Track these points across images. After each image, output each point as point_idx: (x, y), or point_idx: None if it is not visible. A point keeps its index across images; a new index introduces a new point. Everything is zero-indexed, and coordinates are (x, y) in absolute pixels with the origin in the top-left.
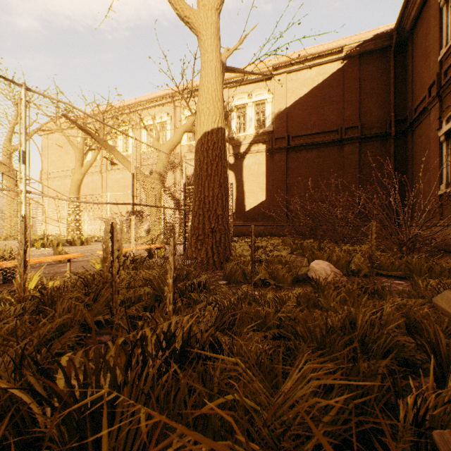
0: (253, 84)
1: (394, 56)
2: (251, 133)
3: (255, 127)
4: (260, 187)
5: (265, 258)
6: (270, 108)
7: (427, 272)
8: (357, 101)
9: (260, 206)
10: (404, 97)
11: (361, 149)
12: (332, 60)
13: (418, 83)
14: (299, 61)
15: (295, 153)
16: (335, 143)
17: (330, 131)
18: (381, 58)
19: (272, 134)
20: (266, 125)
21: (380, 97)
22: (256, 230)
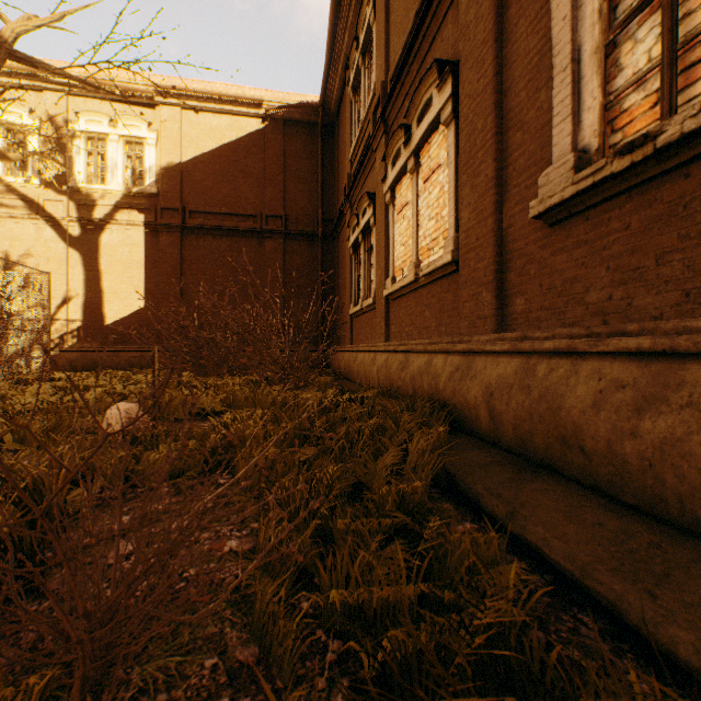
0: (121, 105)
1: (323, 138)
2: (116, 189)
3: (125, 180)
4: (135, 286)
5: (41, 406)
6: (153, 156)
7: (271, 406)
8: (282, 183)
9: (135, 317)
10: (333, 193)
11: (287, 249)
12: (249, 114)
13: (342, 180)
14: (202, 97)
15: (196, 237)
16: (254, 233)
17: (248, 215)
18: (310, 135)
19: (157, 199)
20: (147, 181)
21: (308, 185)
22: (127, 359)
